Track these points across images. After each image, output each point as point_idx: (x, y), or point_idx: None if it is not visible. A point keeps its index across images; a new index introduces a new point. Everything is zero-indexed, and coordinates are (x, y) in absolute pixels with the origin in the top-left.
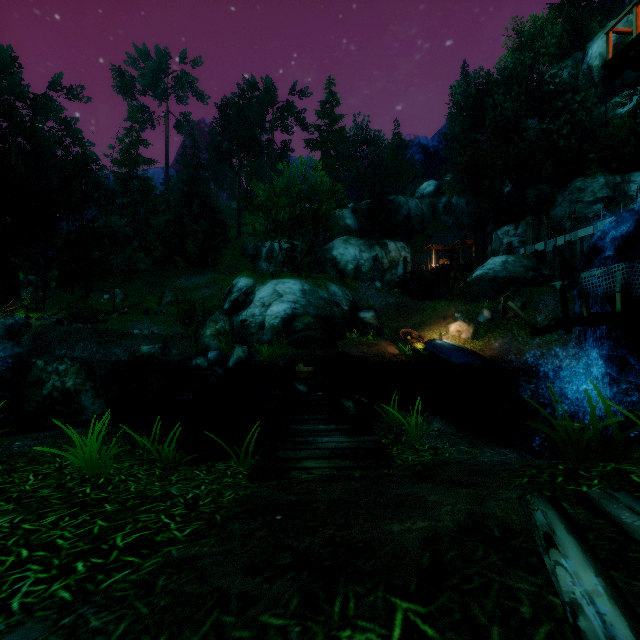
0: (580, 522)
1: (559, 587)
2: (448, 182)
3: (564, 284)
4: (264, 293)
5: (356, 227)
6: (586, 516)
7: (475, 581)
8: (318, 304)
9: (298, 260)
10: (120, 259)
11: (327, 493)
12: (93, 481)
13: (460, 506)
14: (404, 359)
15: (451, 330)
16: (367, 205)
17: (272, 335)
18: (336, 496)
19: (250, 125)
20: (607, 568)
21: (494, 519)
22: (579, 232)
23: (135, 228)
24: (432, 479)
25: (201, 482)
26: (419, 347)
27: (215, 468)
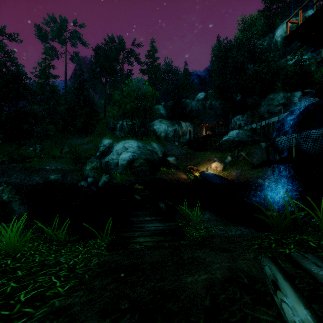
0: (289, 272)
1: (286, 318)
2: (211, 93)
3: (268, 143)
4: (118, 147)
5: (165, 114)
6: (292, 268)
7: (237, 315)
8: (146, 153)
9: (136, 130)
10: (39, 128)
11: (150, 257)
12: (13, 256)
13: (224, 264)
14: (190, 181)
15: (212, 166)
16: (171, 103)
17: (122, 169)
18: (155, 259)
19: (111, 60)
20: (310, 303)
21: (243, 272)
22: (272, 119)
23: (48, 112)
24: (207, 247)
25: (79, 253)
26: (197, 175)
27: (88, 244)
